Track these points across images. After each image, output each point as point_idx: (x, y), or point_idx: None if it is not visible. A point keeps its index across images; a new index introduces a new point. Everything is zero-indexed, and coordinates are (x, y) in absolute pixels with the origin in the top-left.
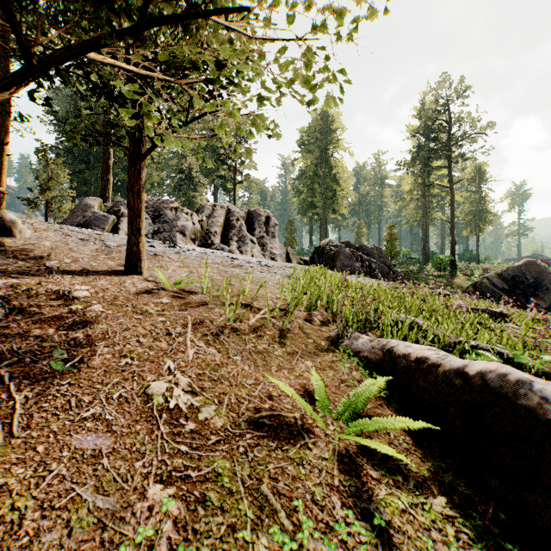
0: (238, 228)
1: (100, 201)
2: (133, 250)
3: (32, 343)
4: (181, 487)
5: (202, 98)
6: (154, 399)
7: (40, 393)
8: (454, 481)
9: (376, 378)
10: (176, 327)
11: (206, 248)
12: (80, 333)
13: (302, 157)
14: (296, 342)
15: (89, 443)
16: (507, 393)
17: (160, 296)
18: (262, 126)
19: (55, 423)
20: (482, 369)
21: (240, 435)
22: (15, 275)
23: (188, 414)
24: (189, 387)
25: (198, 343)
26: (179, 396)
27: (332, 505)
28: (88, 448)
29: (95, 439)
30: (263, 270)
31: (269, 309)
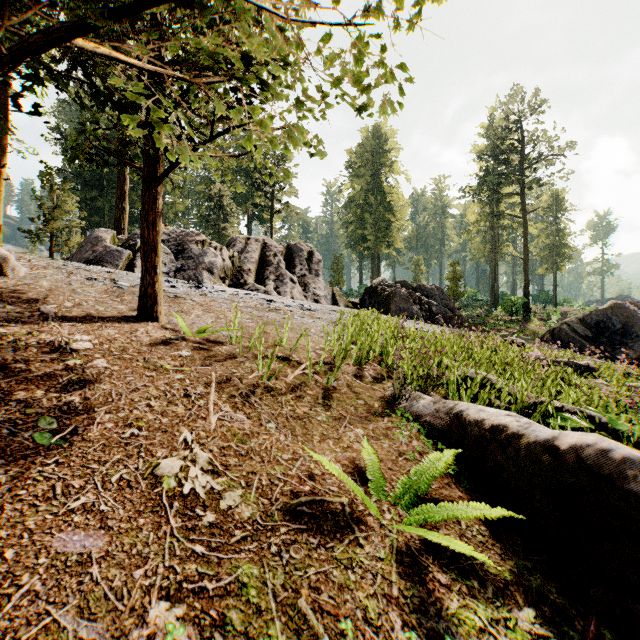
0: (275, 265)
1: (113, 234)
2: (148, 291)
3: (13, 410)
4: (193, 605)
5: (230, 108)
6: (164, 483)
7: (18, 477)
8: (543, 586)
9: (442, 449)
10: (197, 387)
11: (238, 288)
12: (76, 396)
13: (351, 182)
14: (344, 404)
15: (75, 545)
16: (610, 474)
17: (179, 348)
18: (302, 143)
19: (33, 517)
20: (576, 442)
21: (273, 529)
22: (2, 322)
23: (206, 501)
24: (210, 465)
25: (223, 407)
26: (196, 477)
27: (390, 625)
28: (73, 551)
29: (83, 539)
30: (304, 315)
31: (312, 363)
